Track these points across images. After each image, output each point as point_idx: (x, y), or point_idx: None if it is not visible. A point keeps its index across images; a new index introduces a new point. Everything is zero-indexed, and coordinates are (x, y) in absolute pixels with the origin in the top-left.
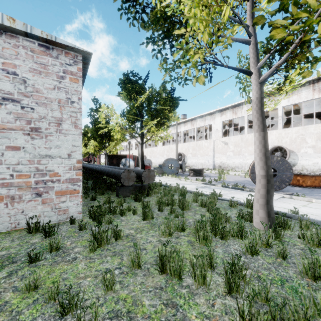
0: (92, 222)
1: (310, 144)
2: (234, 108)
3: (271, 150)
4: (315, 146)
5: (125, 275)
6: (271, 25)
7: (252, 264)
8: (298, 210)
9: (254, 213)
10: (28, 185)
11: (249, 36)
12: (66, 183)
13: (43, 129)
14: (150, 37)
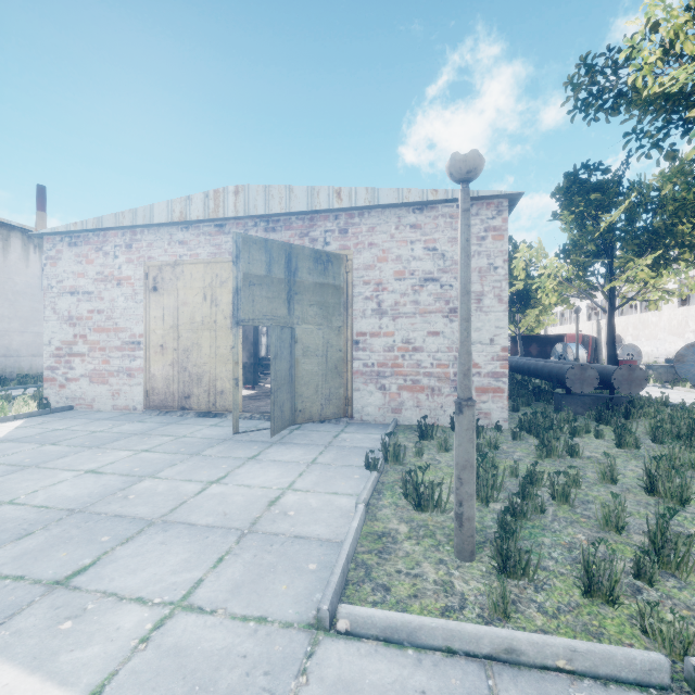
0: (526, 435)
1: None
2: None
3: None
4: None
5: (592, 484)
6: None
7: None
8: None
9: None
10: (446, 377)
11: None
12: (488, 377)
13: None
14: (632, 130)
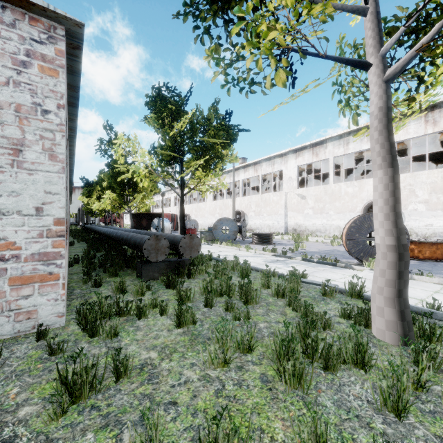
0: (81, 335)
1: (422, 198)
2: (315, 147)
3: (367, 207)
4: (429, 200)
5: None
6: None
7: None
8: (440, 303)
9: (374, 313)
10: None
11: None
12: (33, 261)
13: None
14: (191, 2)
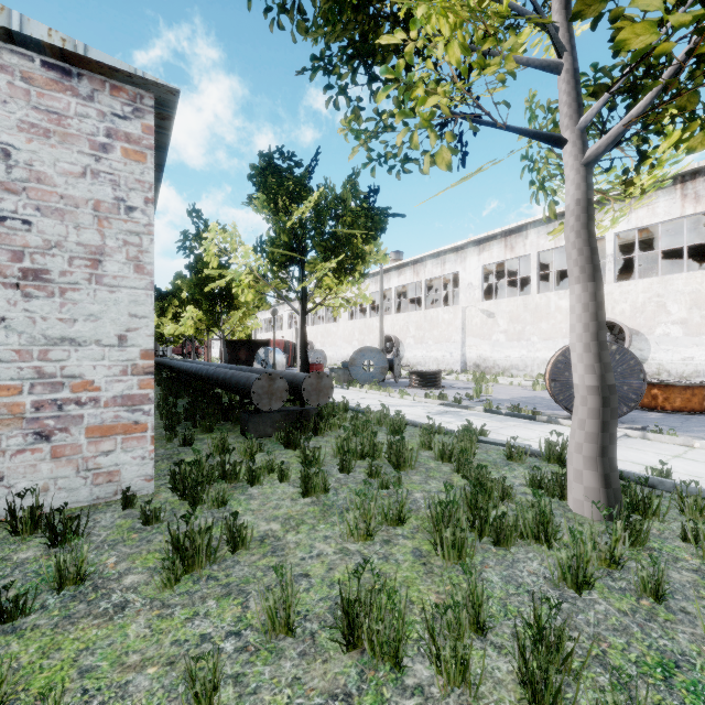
0: (178, 503)
1: (677, 316)
2: (510, 236)
3: None
4: (688, 320)
5: (251, 656)
6: (618, 19)
7: (579, 616)
8: (670, 468)
9: (570, 479)
10: (15, 413)
11: (557, 52)
12: (115, 406)
13: (55, 274)
14: (321, 55)
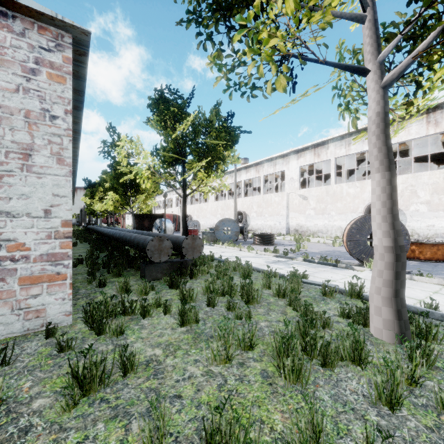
0: (88, 333)
1: (423, 198)
2: (317, 147)
3: (368, 208)
4: (430, 201)
5: None
6: None
7: (397, 434)
8: (437, 303)
9: (372, 312)
10: None
11: (363, 7)
12: (42, 262)
13: None
14: (194, 10)
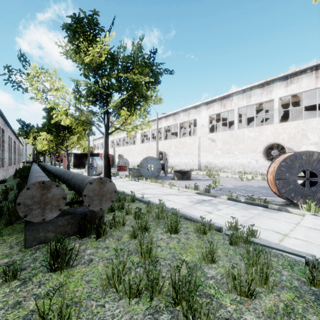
0: None
1: (313, 140)
2: (223, 100)
3: (266, 148)
4: (319, 143)
5: None
6: None
7: None
8: None
9: None
10: None
11: None
12: None
13: None
14: None
